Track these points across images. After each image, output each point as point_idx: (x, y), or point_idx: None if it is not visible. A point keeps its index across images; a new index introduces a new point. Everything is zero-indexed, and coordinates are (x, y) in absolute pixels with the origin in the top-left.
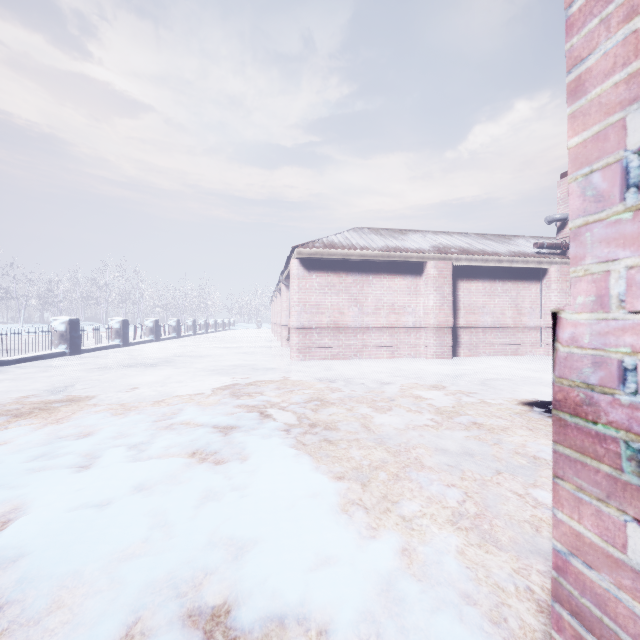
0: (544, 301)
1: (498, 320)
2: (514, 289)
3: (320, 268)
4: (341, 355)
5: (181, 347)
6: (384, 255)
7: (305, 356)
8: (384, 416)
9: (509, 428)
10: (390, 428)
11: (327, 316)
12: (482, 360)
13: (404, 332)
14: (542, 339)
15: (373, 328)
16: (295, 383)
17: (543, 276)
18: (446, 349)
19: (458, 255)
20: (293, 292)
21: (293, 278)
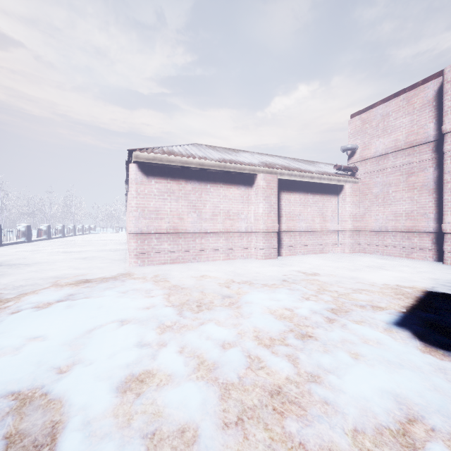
0: (341, 211)
1: (310, 225)
2: (321, 201)
3: (159, 174)
4: (180, 259)
5: (19, 252)
6: (221, 165)
7: (144, 261)
8: (237, 389)
9: (446, 407)
10: (257, 450)
11: (166, 221)
12: (300, 259)
13: (238, 236)
14: (339, 240)
15: (211, 233)
16: (114, 306)
17: (340, 191)
18: (273, 250)
19: (282, 170)
20: (131, 197)
21: (131, 183)
